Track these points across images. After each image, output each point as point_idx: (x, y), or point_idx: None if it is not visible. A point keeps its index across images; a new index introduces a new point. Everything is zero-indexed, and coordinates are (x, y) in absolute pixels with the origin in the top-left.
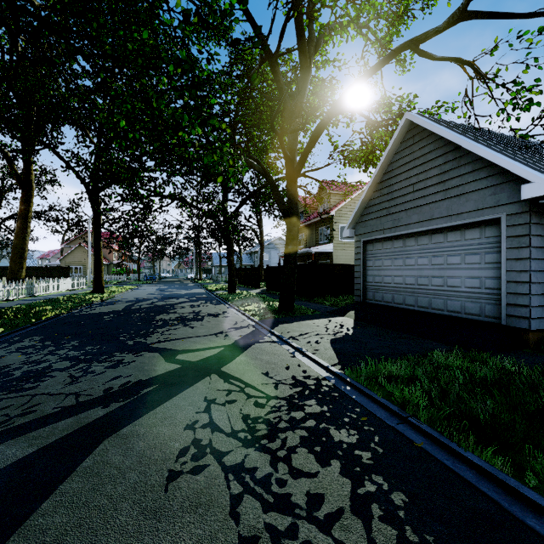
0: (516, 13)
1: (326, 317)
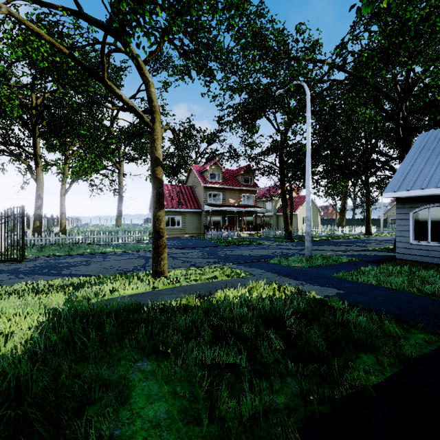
0: (413, 94)
1: None
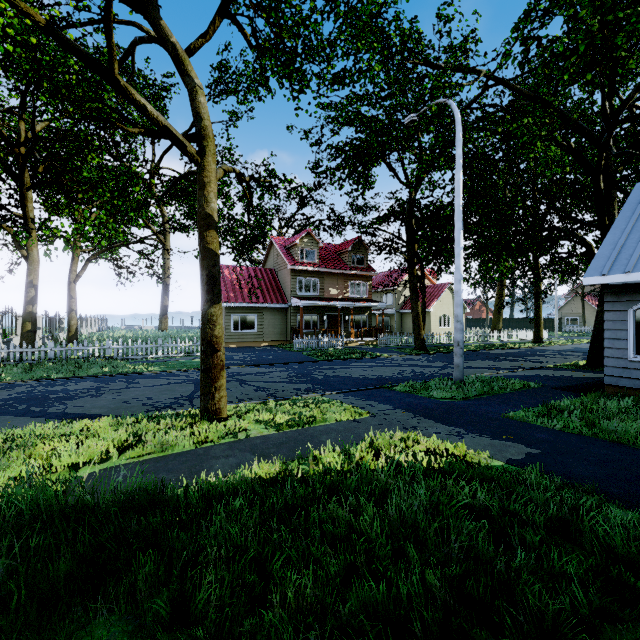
0: (633, 116)
1: (598, 373)
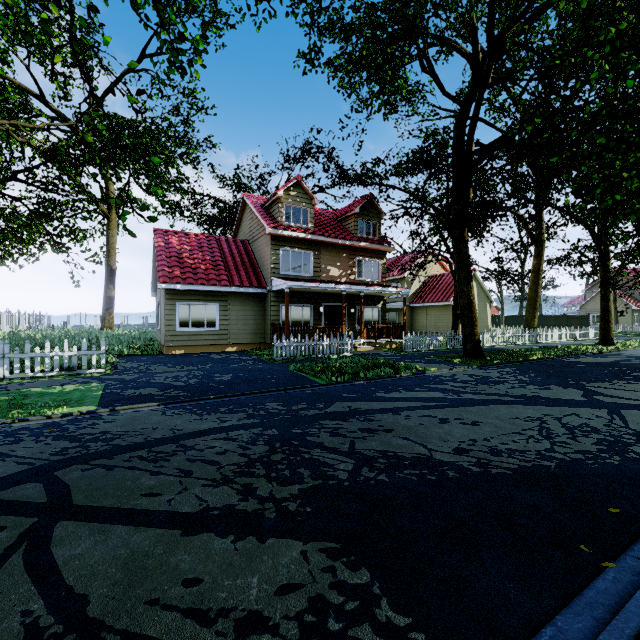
0: None
1: None
